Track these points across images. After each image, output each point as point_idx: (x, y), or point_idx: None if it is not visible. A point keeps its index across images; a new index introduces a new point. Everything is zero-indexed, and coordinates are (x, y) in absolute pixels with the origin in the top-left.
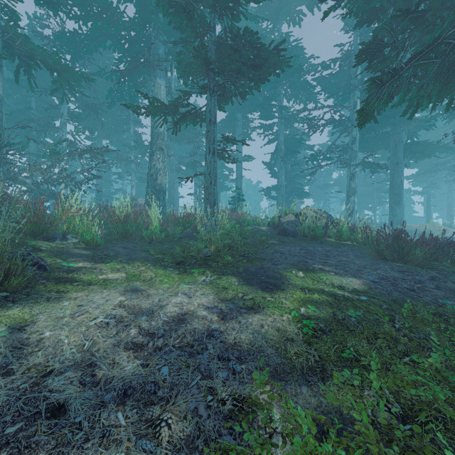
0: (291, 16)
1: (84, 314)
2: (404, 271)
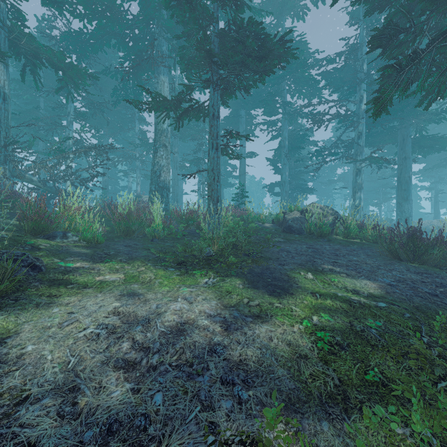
0: (295, 11)
1: (74, 324)
2: (422, 272)
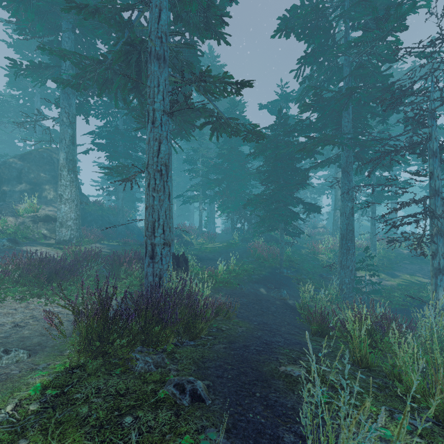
0: None
1: None
2: None
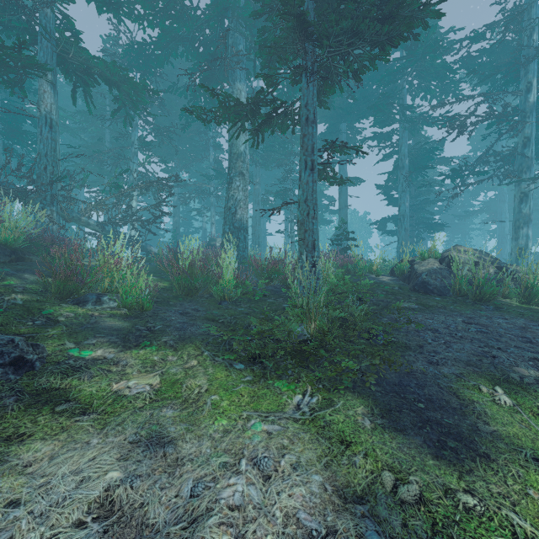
0: None
1: None
2: None
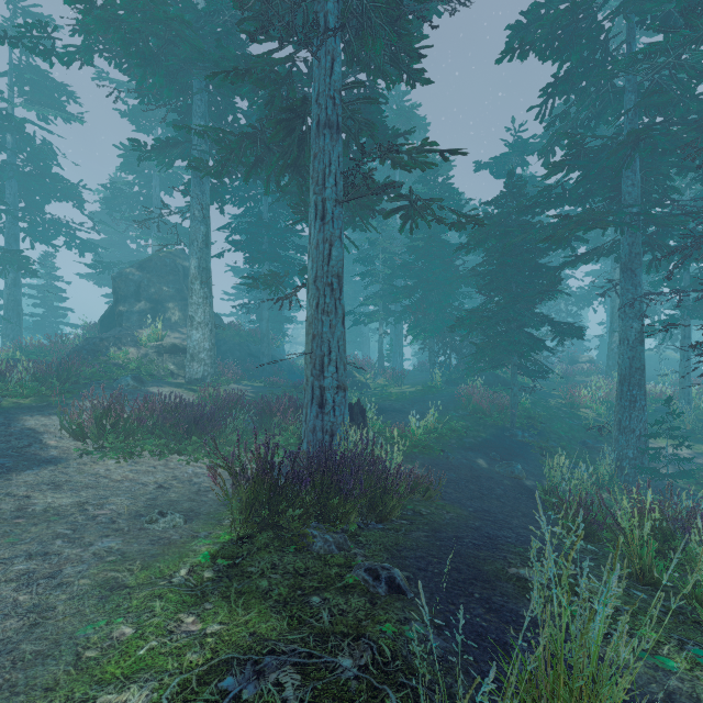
0: None
1: None
2: None
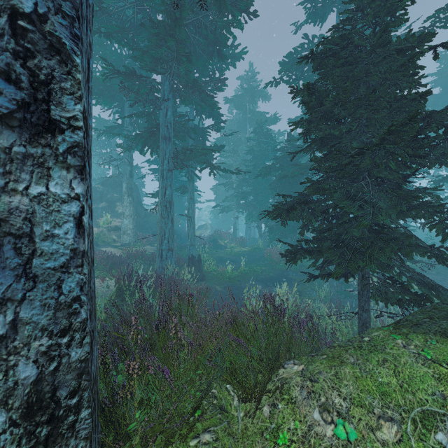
0: None
1: None
2: None
